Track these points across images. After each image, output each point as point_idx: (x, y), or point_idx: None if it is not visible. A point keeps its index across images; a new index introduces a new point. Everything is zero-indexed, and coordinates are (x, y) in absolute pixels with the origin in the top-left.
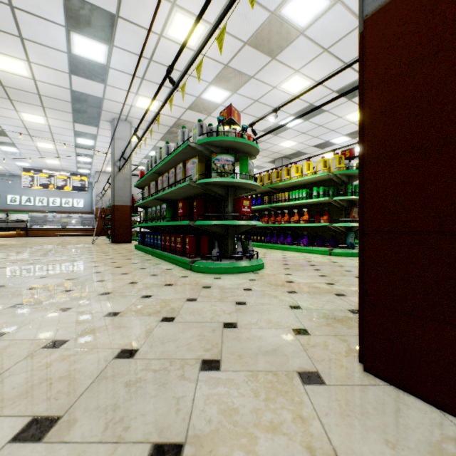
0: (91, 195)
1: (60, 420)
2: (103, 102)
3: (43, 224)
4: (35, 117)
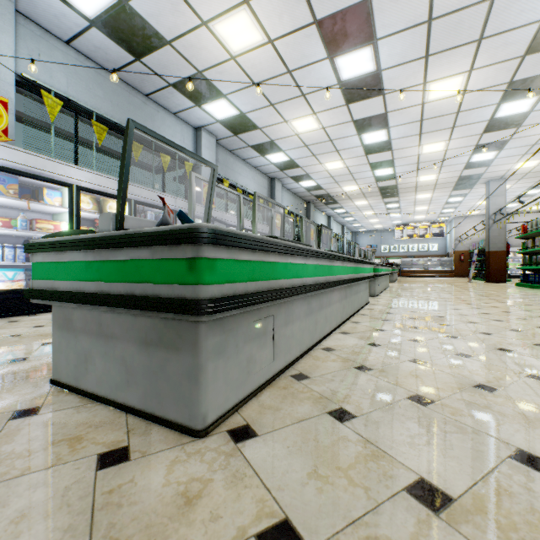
0: (444, 238)
1: (534, 301)
2: (482, 175)
3: (409, 267)
4: (424, 195)
